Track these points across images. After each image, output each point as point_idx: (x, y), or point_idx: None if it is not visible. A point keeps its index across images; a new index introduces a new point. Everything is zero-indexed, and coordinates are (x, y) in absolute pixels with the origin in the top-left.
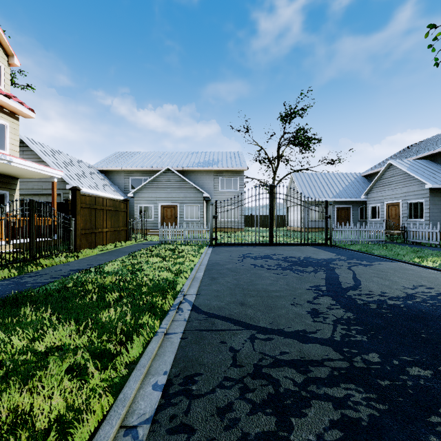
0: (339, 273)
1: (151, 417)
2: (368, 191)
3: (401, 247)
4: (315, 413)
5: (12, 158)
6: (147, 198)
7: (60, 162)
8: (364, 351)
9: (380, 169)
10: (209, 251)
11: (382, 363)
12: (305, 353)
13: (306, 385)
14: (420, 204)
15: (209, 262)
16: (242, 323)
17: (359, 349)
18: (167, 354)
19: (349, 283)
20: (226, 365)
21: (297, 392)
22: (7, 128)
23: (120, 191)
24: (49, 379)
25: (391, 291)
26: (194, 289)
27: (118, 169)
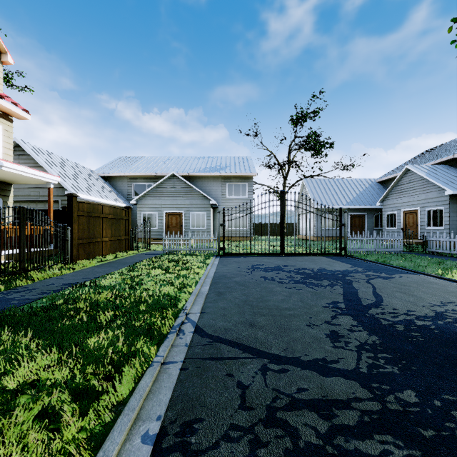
0: (357, 288)
1: None
2: (384, 198)
3: (421, 258)
4: None
5: (2, 162)
6: (151, 205)
7: (59, 168)
8: (397, 388)
9: (396, 174)
10: (216, 262)
11: (421, 404)
12: (327, 390)
13: (331, 437)
14: (440, 212)
15: (215, 275)
16: (252, 349)
17: (391, 384)
18: (163, 391)
19: (369, 299)
20: (233, 407)
21: (321, 447)
22: (0, 130)
23: (122, 198)
24: (11, 431)
25: (417, 308)
26: (198, 307)
27: (120, 175)
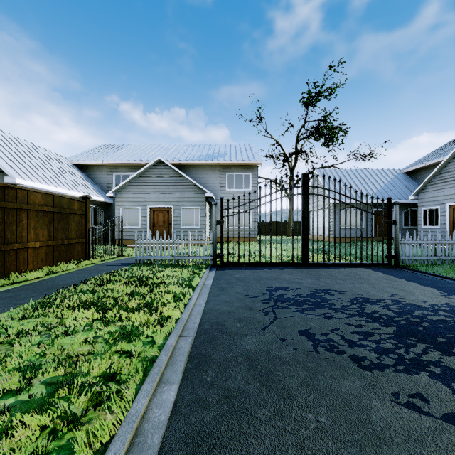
0: None
1: None
2: (420, 190)
3: None
4: None
5: None
6: (132, 198)
7: (4, 147)
8: None
9: (430, 162)
10: (209, 281)
11: None
12: None
13: None
14: None
15: (203, 322)
16: None
17: None
18: None
19: None
20: None
21: None
22: None
23: (100, 191)
24: None
25: None
26: None
27: (98, 163)
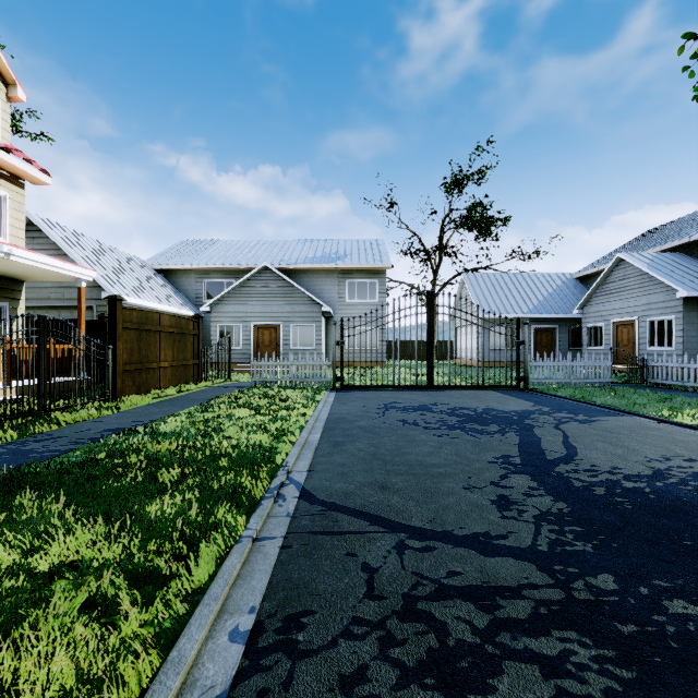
0: (541, 436)
1: (224, 694)
2: (585, 303)
3: (639, 392)
4: (511, 687)
5: (11, 248)
6: (231, 313)
7: (93, 257)
8: (589, 571)
9: (603, 267)
10: (331, 399)
11: (620, 592)
12: (490, 575)
13: (493, 633)
14: (668, 324)
15: (329, 417)
16: (384, 521)
17: (580, 566)
18: (257, 576)
19: (557, 452)
20: (356, 596)
21: (478, 646)
22: (6, 201)
23: (188, 303)
24: (50, 624)
25: (627, 465)
26: (305, 462)
27: (185, 268)
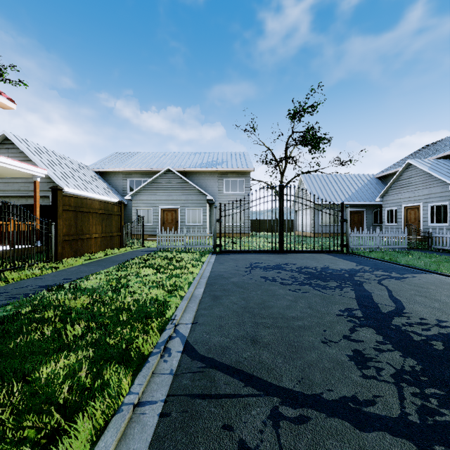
0: (370, 290)
1: None
2: (384, 194)
3: (429, 255)
4: None
5: None
6: (145, 200)
7: (50, 162)
8: None
9: (395, 170)
10: (212, 260)
11: None
12: None
13: None
14: (444, 208)
15: (211, 274)
16: (257, 381)
17: None
18: None
19: (388, 305)
20: None
21: None
22: None
23: (117, 194)
24: None
25: (448, 318)
26: (190, 315)
27: (115, 170)
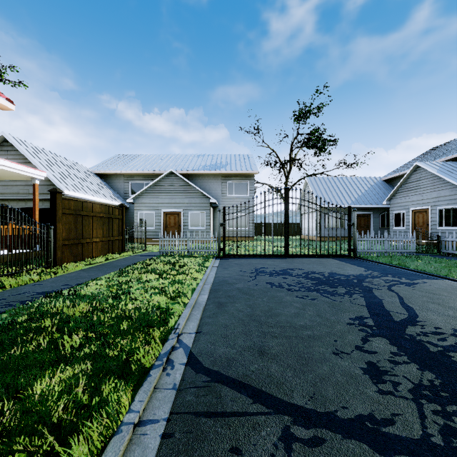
0: (380, 297)
1: None
2: (391, 197)
3: (438, 260)
4: None
5: None
6: (148, 204)
7: (50, 164)
8: None
9: (403, 172)
10: (216, 265)
11: None
12: None
13: None
14: (453, 211)
15: (215, 280)
16: (266, 397)
17: None
18: None
19: (400, 313)
20: None
21: None
22: None
23: (119, 197)
24: None
25: None
26: (194, 323)
27: (117, 173)
